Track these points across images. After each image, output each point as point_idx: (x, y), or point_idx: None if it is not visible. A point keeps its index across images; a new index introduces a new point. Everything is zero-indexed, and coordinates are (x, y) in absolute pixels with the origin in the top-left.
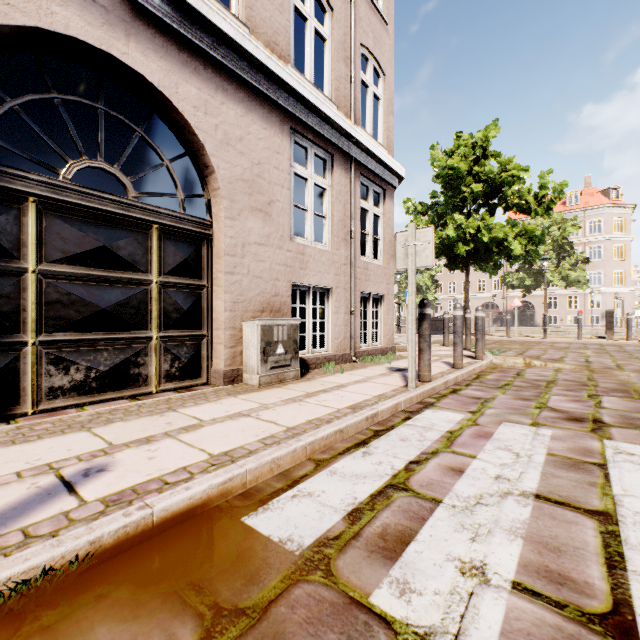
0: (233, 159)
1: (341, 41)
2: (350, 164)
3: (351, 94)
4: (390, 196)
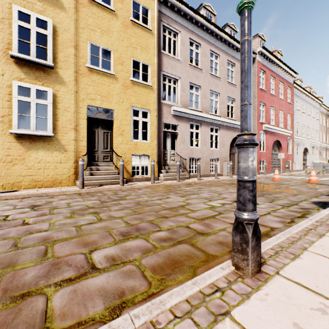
0: (321, 153)
1: (325, 136)
2: (326, 148)
3: (326, 141)
4: (328, 149)
